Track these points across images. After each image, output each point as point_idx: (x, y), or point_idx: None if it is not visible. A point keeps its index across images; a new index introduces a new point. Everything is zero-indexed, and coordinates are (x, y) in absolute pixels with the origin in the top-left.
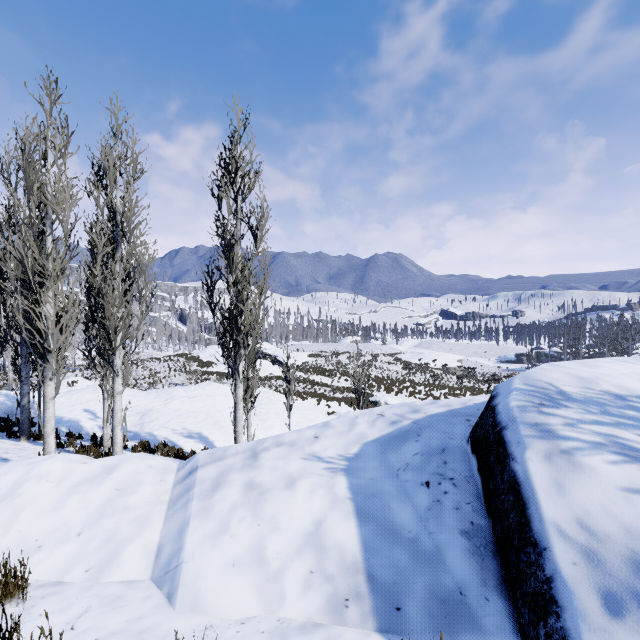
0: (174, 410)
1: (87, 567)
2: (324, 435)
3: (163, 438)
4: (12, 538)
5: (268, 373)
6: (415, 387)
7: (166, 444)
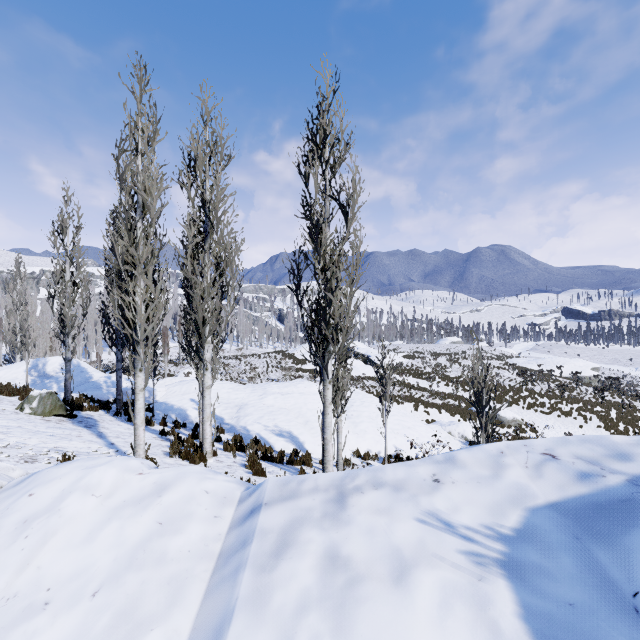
0: (267, 406)
1: None
2: (449, 479)
3: (255, 434)
4: (27, 578)
5: (360, 373)
6: (535, 398)
7: (257, 441)
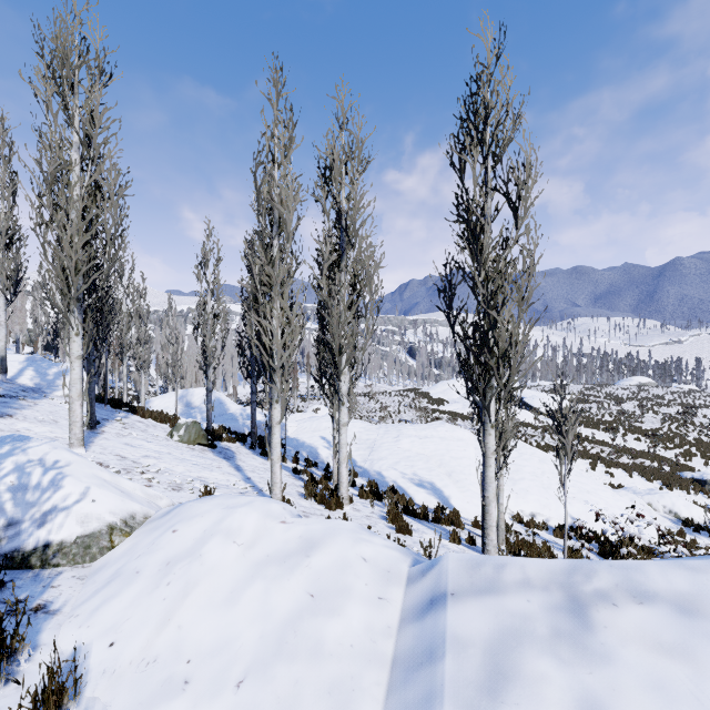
0: (403, 450)
1: None
2: None
3: (392, 481)
4: (167, 638)
5: None
6: None
7: (395, 489)
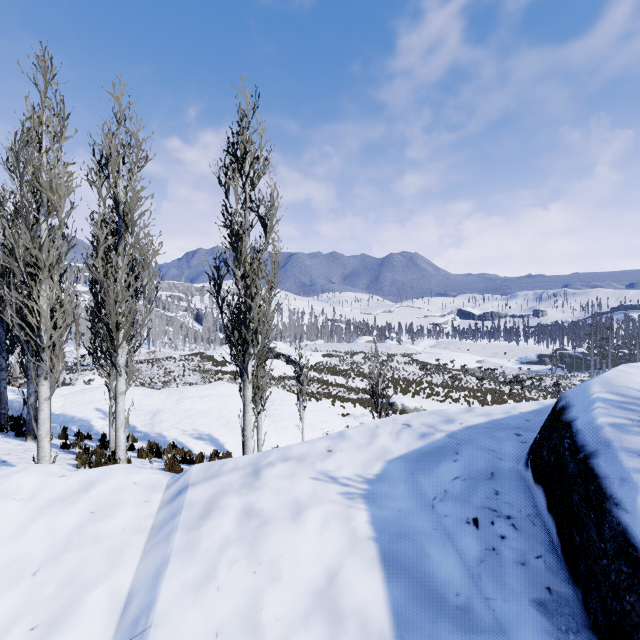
0: (185, 410)
1: (34, 623)
2: (339, 448)
3: (173, 439)
4: None
5: (282, 373)
6: (433, 388)
7: (175, 446)
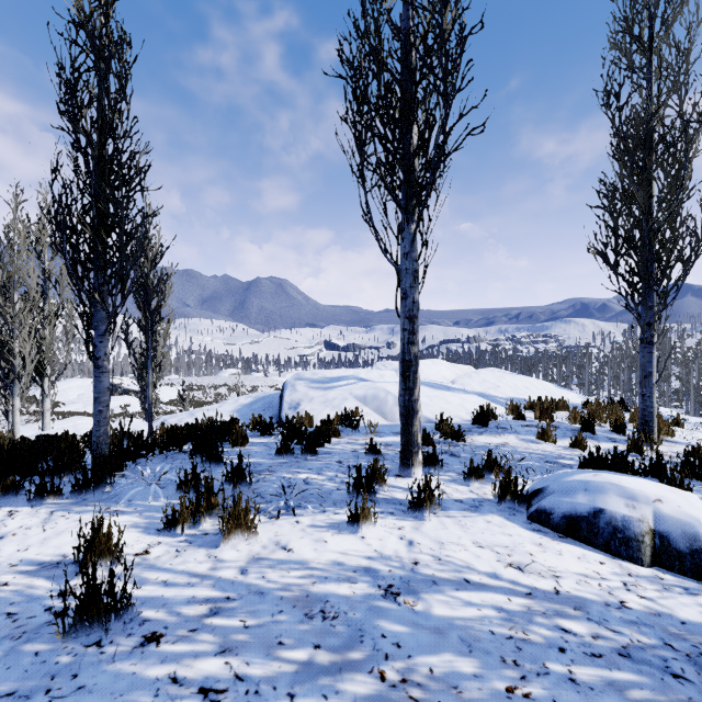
0: None
1: None
2: (224, 405)
3: None
4: None
5: (137, 409)
6: None
7: None
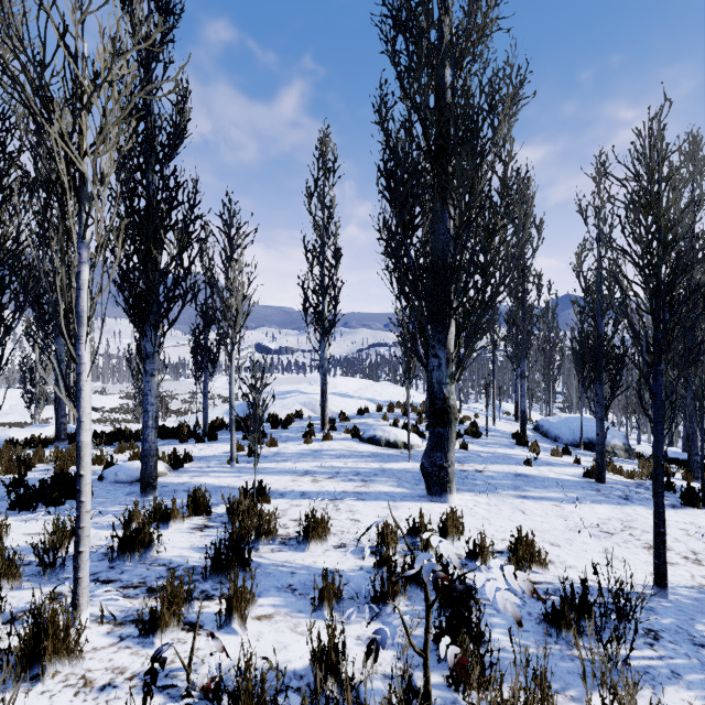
0: None
1: None
2: (215, 410)
3: None
4: None
5: None
6: None
7: None
